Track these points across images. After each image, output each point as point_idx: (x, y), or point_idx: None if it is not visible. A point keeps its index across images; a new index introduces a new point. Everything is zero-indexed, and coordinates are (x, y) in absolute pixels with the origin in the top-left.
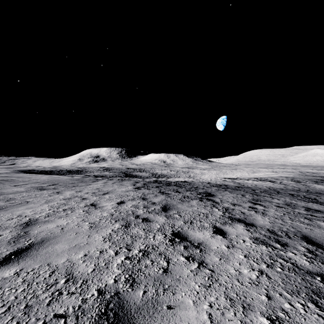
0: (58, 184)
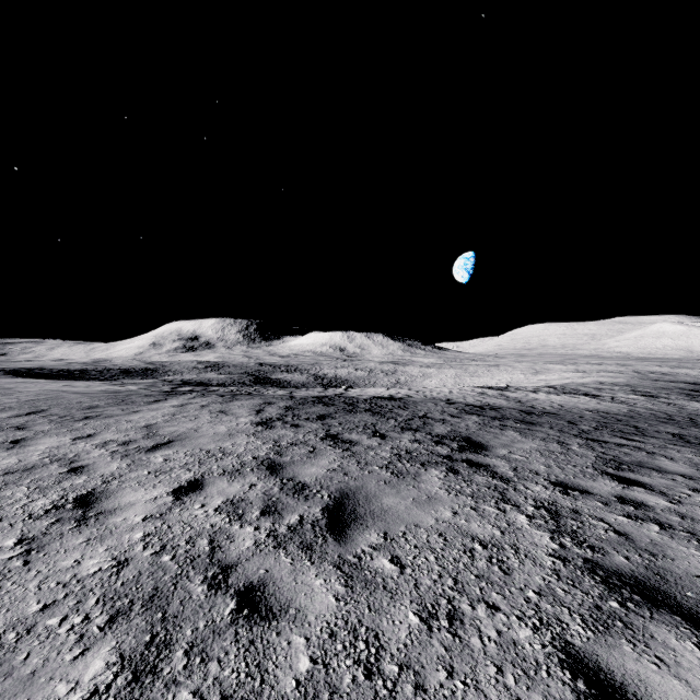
0: (47, 412)
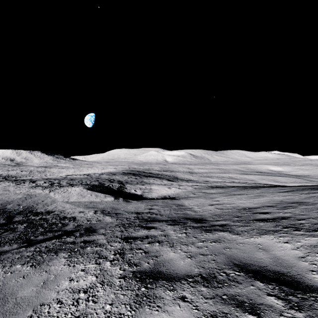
0: None
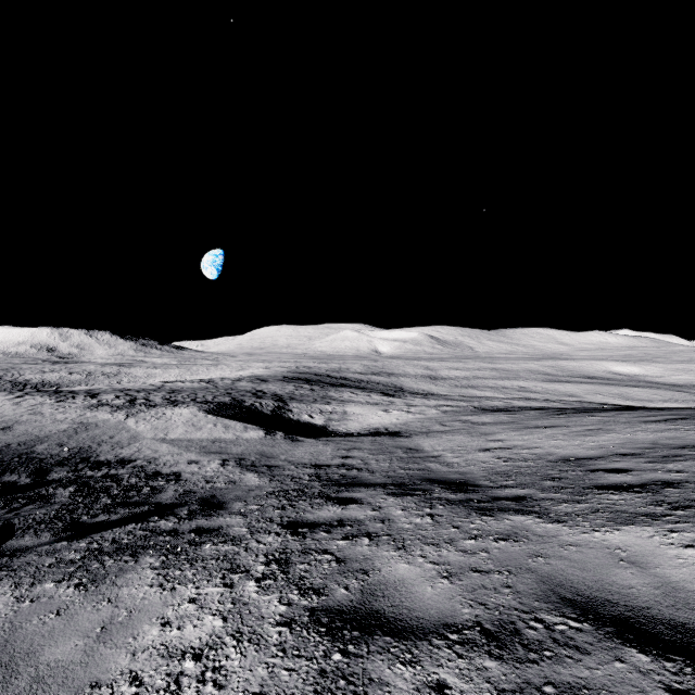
0: None
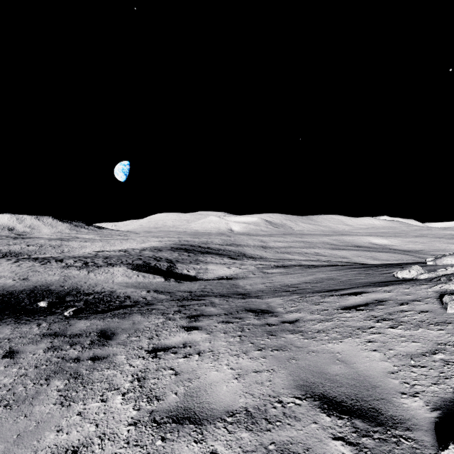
0: None
